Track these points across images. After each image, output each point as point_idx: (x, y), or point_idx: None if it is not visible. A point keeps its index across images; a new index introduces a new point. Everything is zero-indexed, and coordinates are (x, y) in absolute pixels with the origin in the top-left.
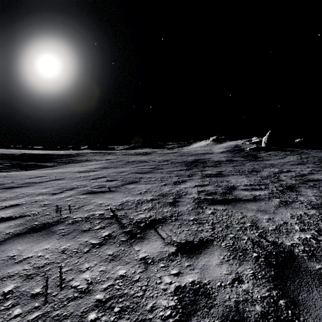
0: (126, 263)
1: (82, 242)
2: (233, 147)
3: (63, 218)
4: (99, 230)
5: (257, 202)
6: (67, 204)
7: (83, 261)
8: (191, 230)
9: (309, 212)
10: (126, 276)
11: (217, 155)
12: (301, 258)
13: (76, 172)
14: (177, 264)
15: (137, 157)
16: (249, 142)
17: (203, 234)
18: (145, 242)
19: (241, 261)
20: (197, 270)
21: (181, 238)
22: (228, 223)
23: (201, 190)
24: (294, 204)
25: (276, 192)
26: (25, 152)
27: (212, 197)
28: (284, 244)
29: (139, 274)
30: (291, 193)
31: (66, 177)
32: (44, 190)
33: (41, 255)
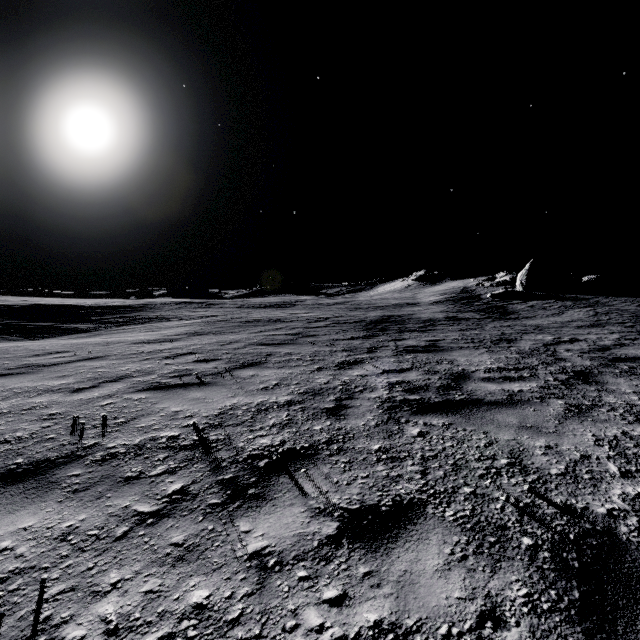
0: (213, 570)
1: (117, 509)
2: (458, 291)
3: (84, 447)
4: (162, 478)
5: (518, 408)
6: (101, 413)
7: (107, 563)
8: (374, 477)
9: (632, 429)
10: (208, 608)
11: (427, 307)
12: (638, 550)
13: (136, 343)
14: (339, 572)
15: (264, 311)
16: (491, 282)
17: (401, 486)
18: (265, 508)
19: (496, 561)
20: (389, 589)
21: (350, 497)
22: (458, 459)
23: (396, 382)
24: (597, 412)
25: (555, 386)
26: (36, 301)
27: (420, 398)
28: (590, 511)
29: (241, 603)
30: (586, 387)
31: (112, 354)
32: (57, 382)
33: (7, 546)
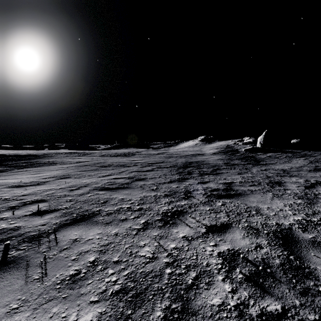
0: None
1: None
2: (225, 147)
3: None
4: None
5: None
6: None
7: None
8: None
9: None
10: None
11: (210, 156)
12: None
13: (9, 187)
14: None
15: (116, 159)
16: (242, 142)
17: None
18: None
19: None
20: None
21: None
22: None
23: (228, 255)
24: None
25: None
26: None
27: (282, 308)
28: None
29: None
30: None
31: None
32: None
33: None
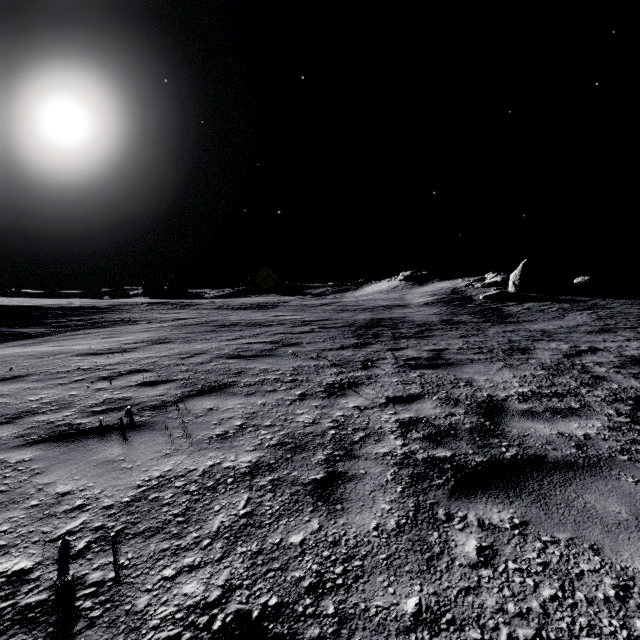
0: None
1: None
2: (448, 292)
3: None
4: None
5: (608, 476)
6: None
7: None
8: None
9: None
10: None
11: (418, 309)
12: None
13: (79, 355)
14: None
15: (244, 313)
16: (482, 283)
17: None
18: None
19: None
20: None
21: None
22: None
23: (408, 421)
24: None
25: (627, 426)
26: None
27: (452, 454)
28: None
29: None
30: None
31: (36, 372)
32: None
33: None
